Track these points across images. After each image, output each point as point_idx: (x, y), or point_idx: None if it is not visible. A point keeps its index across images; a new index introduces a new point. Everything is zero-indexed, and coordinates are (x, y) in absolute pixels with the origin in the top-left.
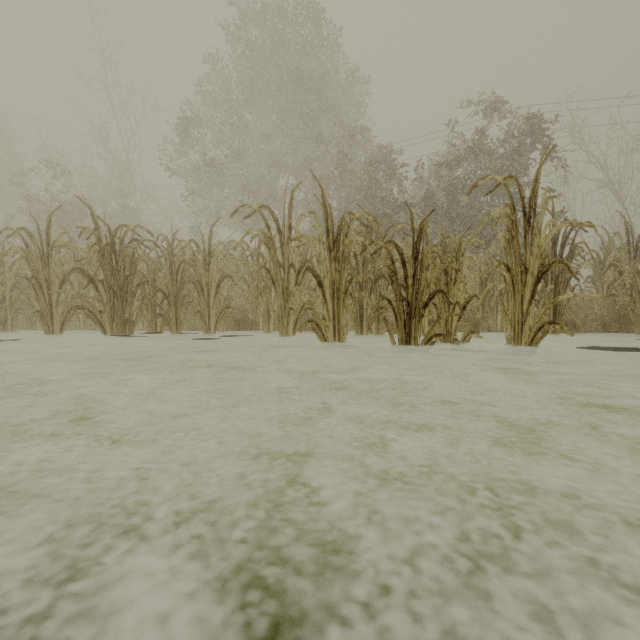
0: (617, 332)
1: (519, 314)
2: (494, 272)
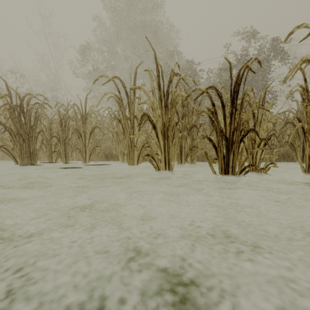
0: None
1: None
2: None
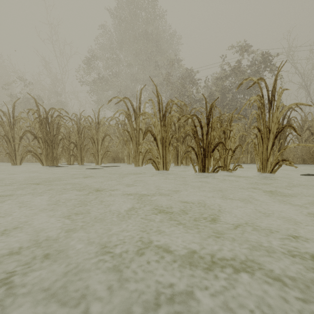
0: (310, 164)
1: (265, 155)
2: (246, 133)
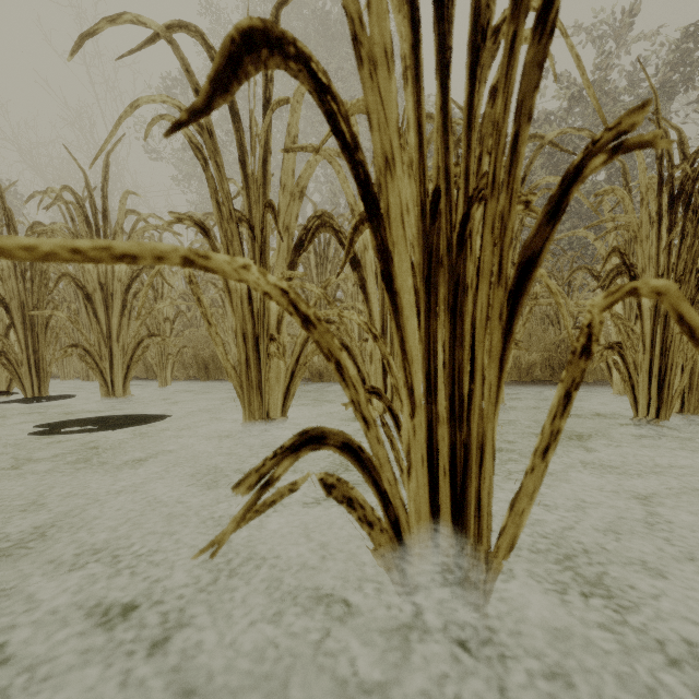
0: None
1: None
2: None
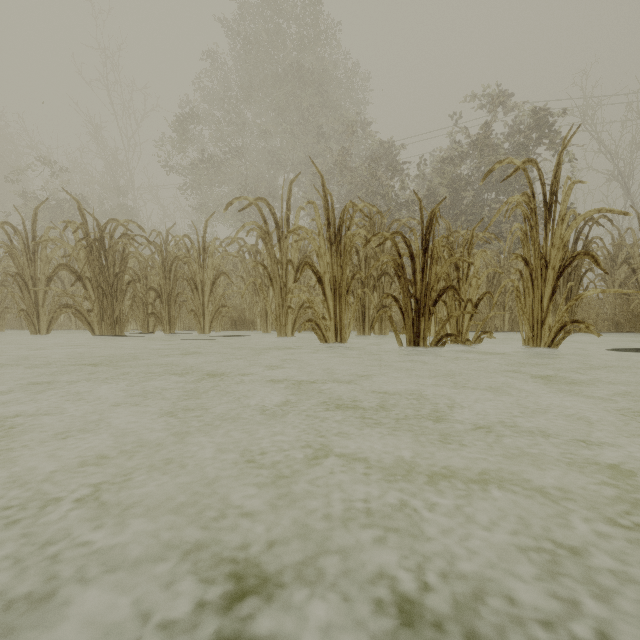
0: (631, 332)
1: (538, 312)
2: (502, 269)
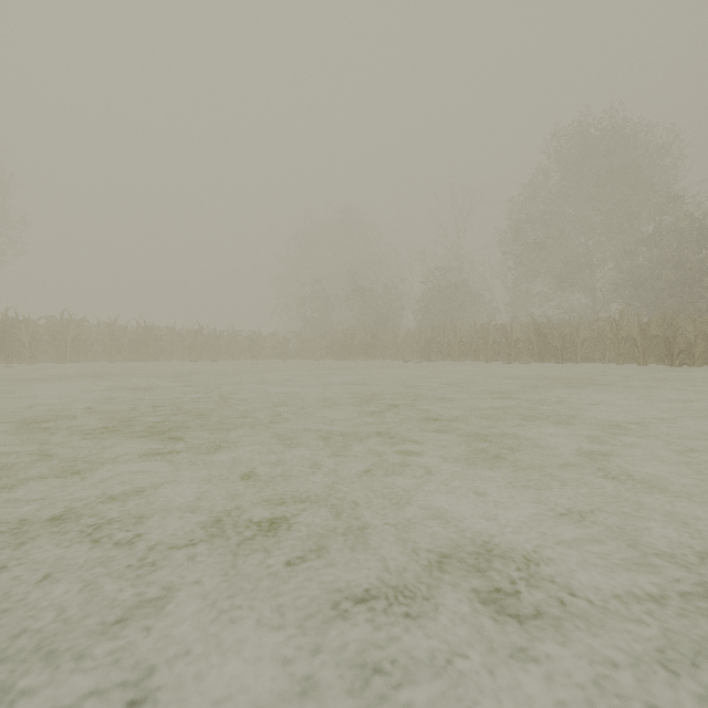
0: None
1: None
2: None
